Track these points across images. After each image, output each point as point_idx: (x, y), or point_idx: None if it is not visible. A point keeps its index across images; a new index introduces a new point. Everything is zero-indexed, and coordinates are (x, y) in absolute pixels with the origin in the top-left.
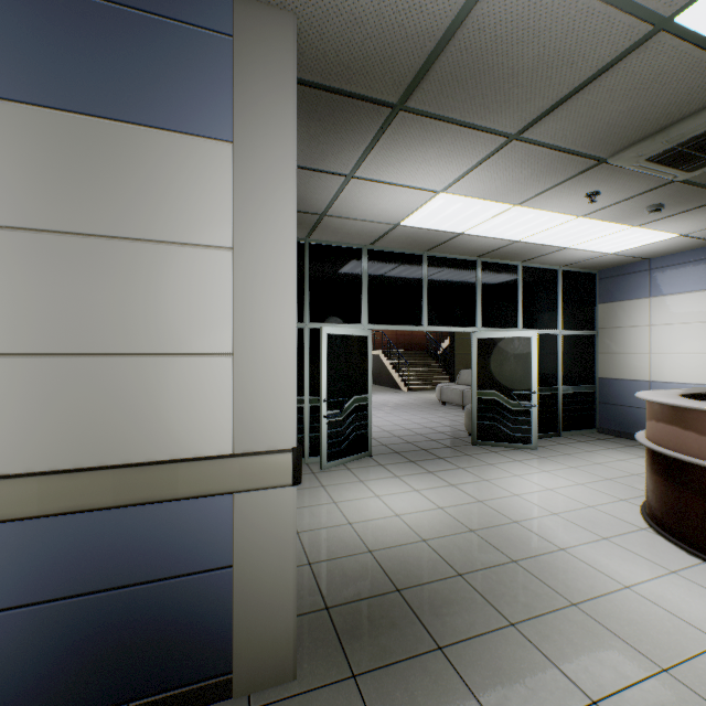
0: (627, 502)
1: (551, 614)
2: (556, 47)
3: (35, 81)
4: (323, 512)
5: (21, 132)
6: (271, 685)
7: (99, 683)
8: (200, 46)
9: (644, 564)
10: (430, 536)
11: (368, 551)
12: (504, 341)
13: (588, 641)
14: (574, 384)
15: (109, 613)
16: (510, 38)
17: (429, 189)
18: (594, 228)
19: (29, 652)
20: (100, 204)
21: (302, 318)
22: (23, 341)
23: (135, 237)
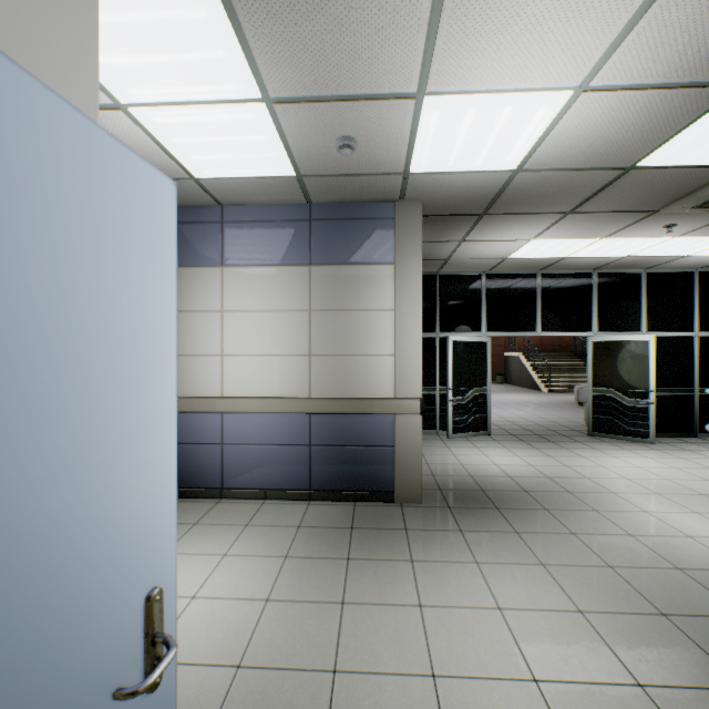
0: (708, 481)
1: (575, 511)
2: (567, 185)
3: (326, 256)
4: (445, 458)
5: (322, 276)
6: (411, 502)
7: (346, 481)
8: (381, 227)
9: (676, 507)
10: (515, 475)
11: (470, 475)
12: (620, 344)
13: (590, 521)
14: None
15: (349, 455)
16: (535, 187)
17: (521, 239)
18: (700, 242)
19: (324, 463)
20: (346, 298)
21: (434, 329)
22: (323, 351)
23: (357, 309)
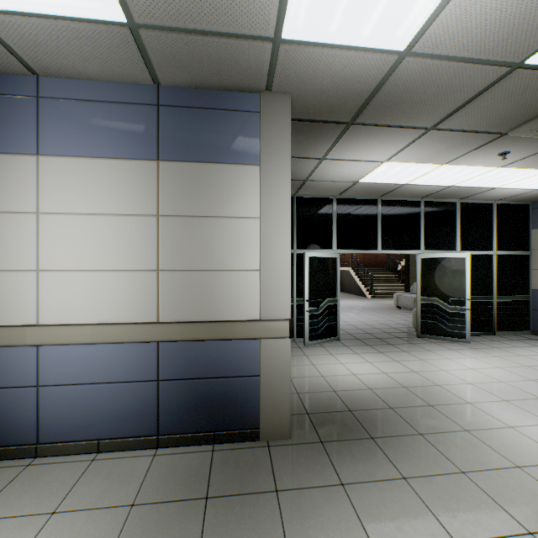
0: (535, 381)
1: (448, 433)
2: (446, 85)
3: (178, 151)
4: (306, 369)
5: (173, 174)
6: (278, 439)
7: (202, 420)
8: (245, 121)
9: (531, 417)
10: (375, 387)
11: (333, 390)
12: (443, 260)
13: (469, 447)
14: (508, 294)
15: (206, 389)
16: (414, 86)
17: (376, 161)
18: (514, 174)
19: (176, 400)
20: (203, 202)
21: (292, 246)
22: (174, 264)
23: (217, 216)
